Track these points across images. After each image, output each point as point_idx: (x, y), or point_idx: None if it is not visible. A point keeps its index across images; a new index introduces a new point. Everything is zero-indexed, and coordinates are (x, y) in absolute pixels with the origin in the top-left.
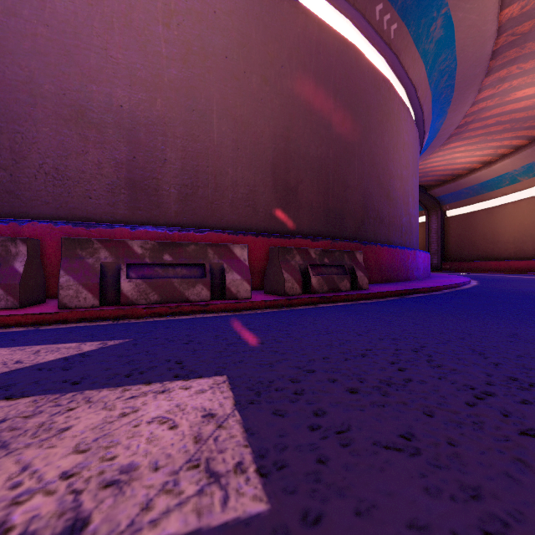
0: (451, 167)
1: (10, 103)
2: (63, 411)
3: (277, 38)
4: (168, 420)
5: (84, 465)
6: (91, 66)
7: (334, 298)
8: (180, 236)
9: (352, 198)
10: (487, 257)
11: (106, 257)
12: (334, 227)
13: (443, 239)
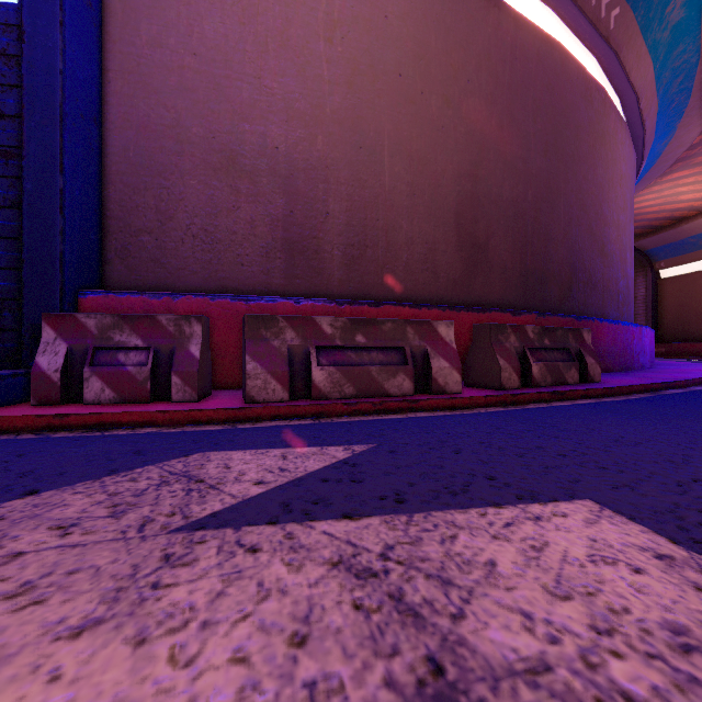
0: (671, 207)
1: (155, 152)
2: (447, 539)
3: (463, 44)
4: (613, 559)
5: (602, 617)
6: (243, 100)
7: (569, 393)
8: (351, 310)
9: (557, 255)
10: None
11: (292, 339)
12: (534, 296)
13: (655, 310)
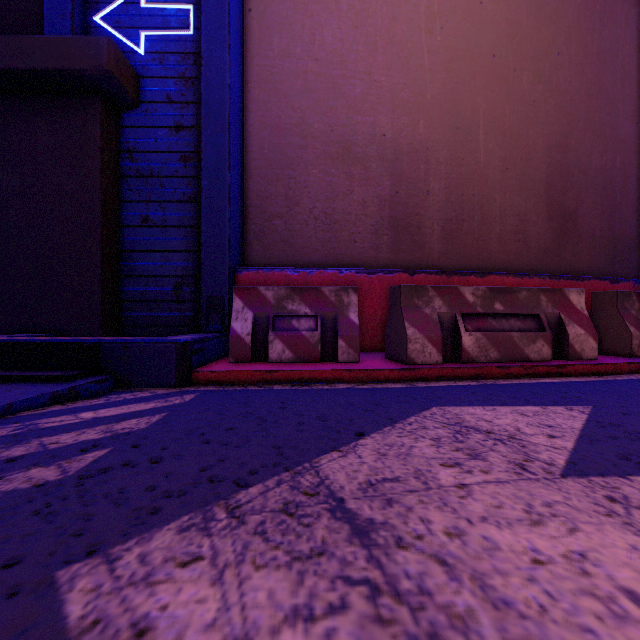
0: None
1: (284, 148)
2: None
3: (552, 18)
4: None
5: None
6: (356, 95)
7: None
8: (459, 281)
9: None
10: None
11: (440, 307)
12: (622, 263)
13: None
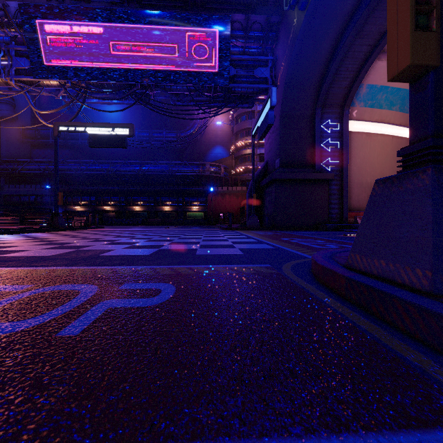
0: None
1: (349, 185)
2: None
3: None
4: None
5: None
6: (363, 174)
7: None
8: None
9: None
10: None
11: None
12: None
13: None
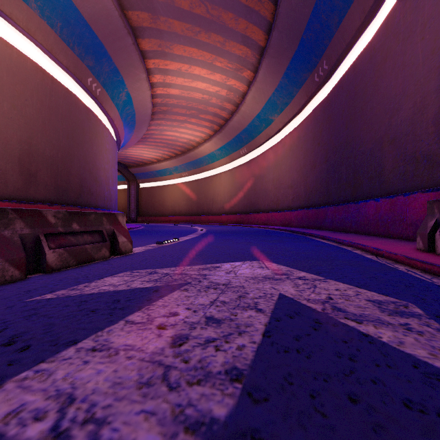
0: (141, 157)
1: None
2: None
3: (23, 83)
4: None
5: None
6: None
7: None
8: None
9: (73, 181)
10: (160, 214)
11: None
12: (62, 197)
13: (138, 201)
